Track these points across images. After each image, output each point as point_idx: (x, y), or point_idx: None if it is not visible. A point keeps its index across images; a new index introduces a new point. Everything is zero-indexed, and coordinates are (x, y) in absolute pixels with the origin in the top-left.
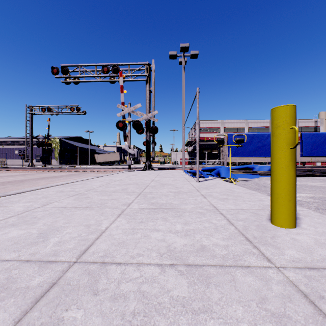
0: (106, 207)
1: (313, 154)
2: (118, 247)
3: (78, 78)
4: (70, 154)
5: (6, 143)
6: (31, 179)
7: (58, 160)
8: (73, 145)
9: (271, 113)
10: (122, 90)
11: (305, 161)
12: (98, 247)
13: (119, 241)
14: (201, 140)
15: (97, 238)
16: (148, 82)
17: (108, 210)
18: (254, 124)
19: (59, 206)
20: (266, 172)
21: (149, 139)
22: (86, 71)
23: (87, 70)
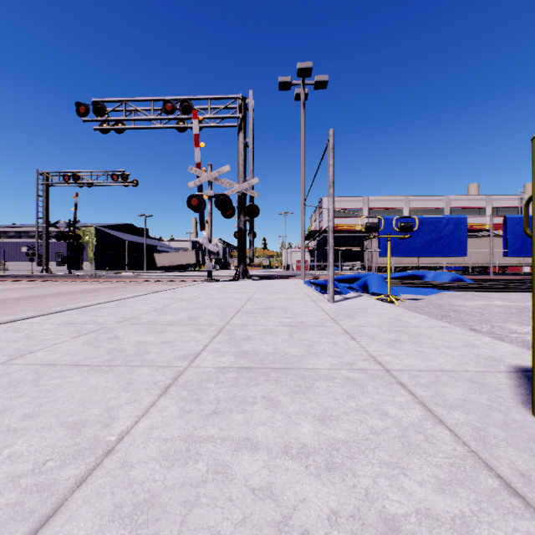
0: (144, 363)
1: (526, 252)
2: (129, 531)
3: (122, 123)
4: (114, 252)
5: (8, 235)
6: (36, 296)
7: (93, 262)
8: (118, 238)
9: (534, 144)
10: (197, 143)
11: (507, 264)
12: (66, 531)
13: (139, 497)
14: None
15: (80, 479)
16: (242, 129)
17: (145, 374)
18: (419, 203)
19: (44, 360)
20: (448, 283)
21: (244, 226)
22: (136, 110)
23: (137, 109)
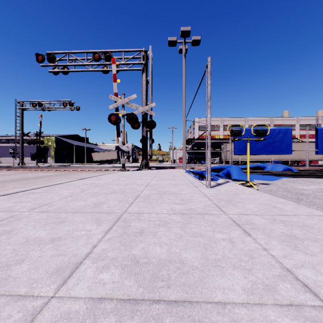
0: None
1: None
2: None
3: (67, 68)
4: (66, 152)
5: (1, 141)
6: (3, 181)
7: (54, 158)
8: (69, 143)
9: None
10: (115, 80)
11: (311, 159)
12: None
13: None
14: (201, 138)
15: None
16: (145, 71)
17: None
18: (254, 122)
19: None
20: (283, 172)
21: (146, 135)
22: (76, 59)
23: (76, 58)
